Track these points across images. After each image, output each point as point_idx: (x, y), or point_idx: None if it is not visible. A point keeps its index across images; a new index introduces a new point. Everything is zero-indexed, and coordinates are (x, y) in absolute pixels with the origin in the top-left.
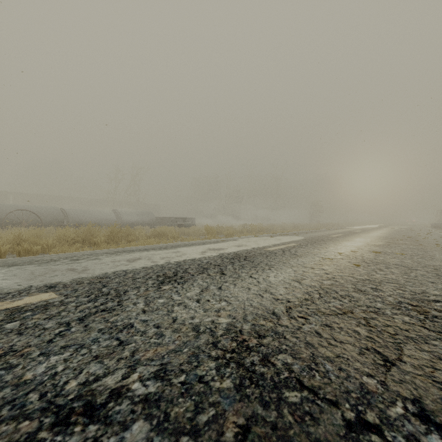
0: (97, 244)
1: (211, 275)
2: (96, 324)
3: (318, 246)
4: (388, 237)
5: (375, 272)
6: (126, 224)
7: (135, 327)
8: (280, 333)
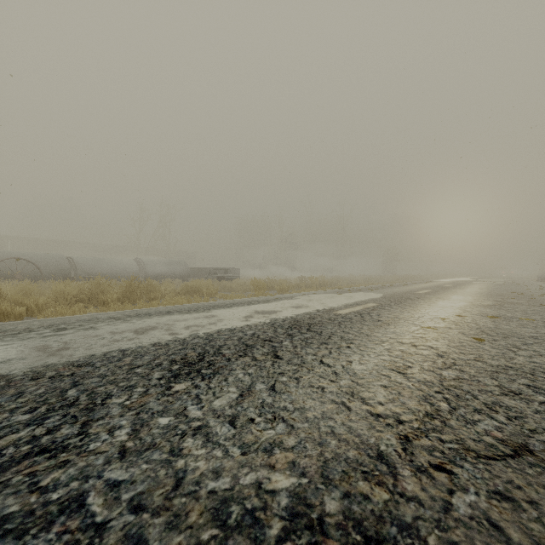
0: (107, 304)
1: (258, 359)
2: (3, 500)
3: (406, 307)
4: (493, 293)
5: (512, 352)
6: (152, 277)
7: (87, 507)
8: (411, 530)
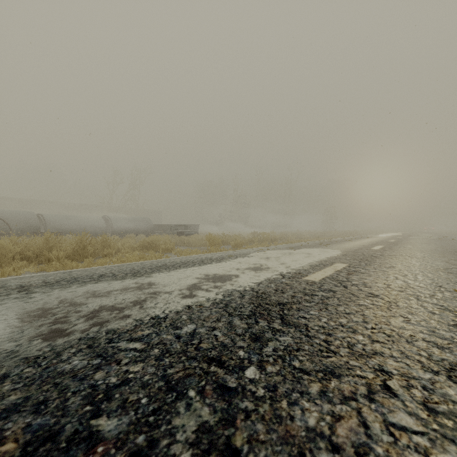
0: (53, 261)
1: None
2: None
3: (384, 269)
4: (449, 250)
5: None
6: (118, 232)
7: None
8: None
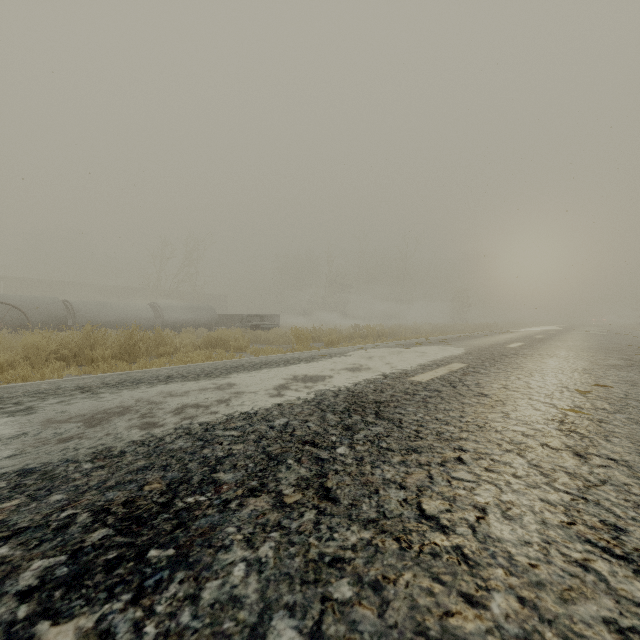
0: (97, 362)
1: (287, 502)
2: None
3: (509, 369)
4: (607, 348)
5: None
6: (171, 325)
7: None
8: None
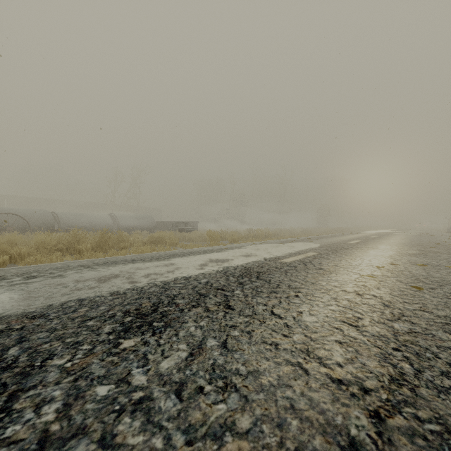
0: (82, 253)
1: (211, 309)
2: None
3: (342, 256)
4: (414, 243)
5: None
6: (124, 229)
7: None
8: None
